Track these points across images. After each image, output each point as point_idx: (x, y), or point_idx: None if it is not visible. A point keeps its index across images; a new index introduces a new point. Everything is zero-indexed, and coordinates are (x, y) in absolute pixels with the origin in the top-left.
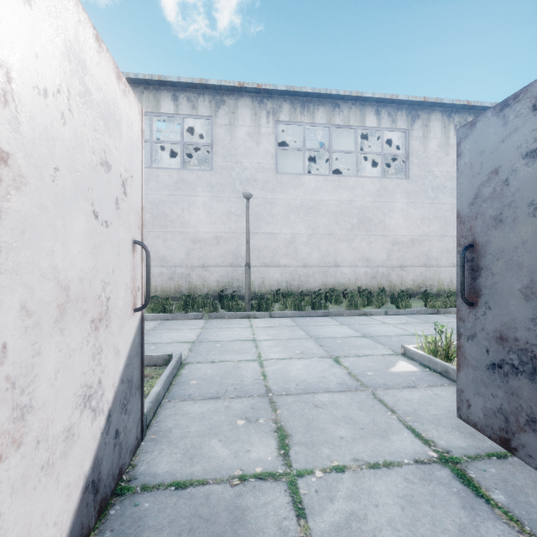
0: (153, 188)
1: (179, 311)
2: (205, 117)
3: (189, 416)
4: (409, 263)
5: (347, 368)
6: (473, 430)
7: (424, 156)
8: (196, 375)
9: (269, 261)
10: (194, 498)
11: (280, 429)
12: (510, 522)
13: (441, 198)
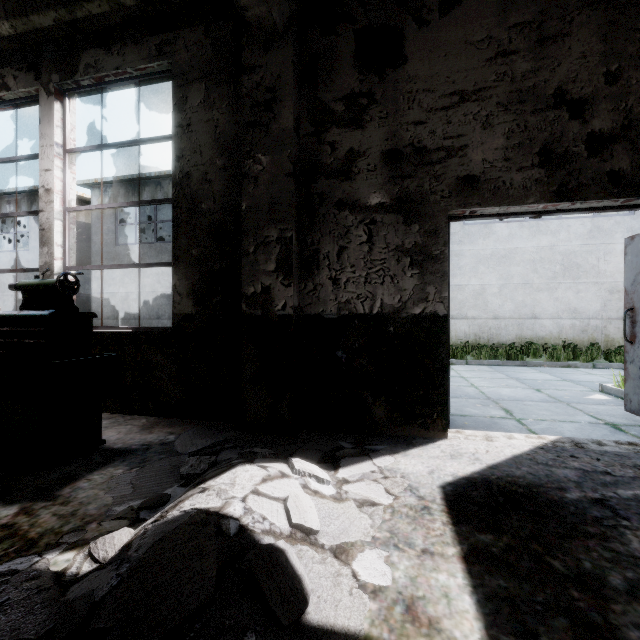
0: None
1: None
2: None
3: None
4: None
5: (547, 394)
6: (637, 420)
7: None
8: None
9: (456, 313)
10: (471, 418)
11: (504, 409)
12: (633, 436)
13: None
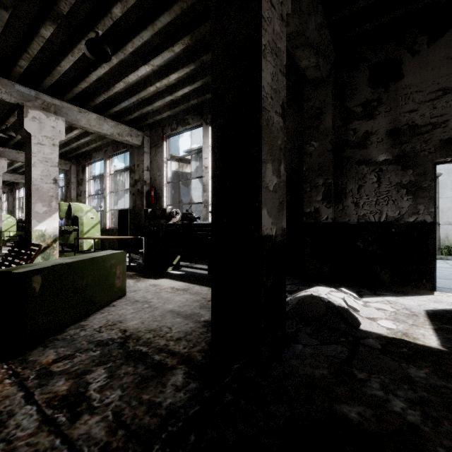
0: None
1: None
2: None
3: (437, 281)
4: None
5: None
6: None
7: None
8: None
9: None
10: None
11: None
12: None
13: None
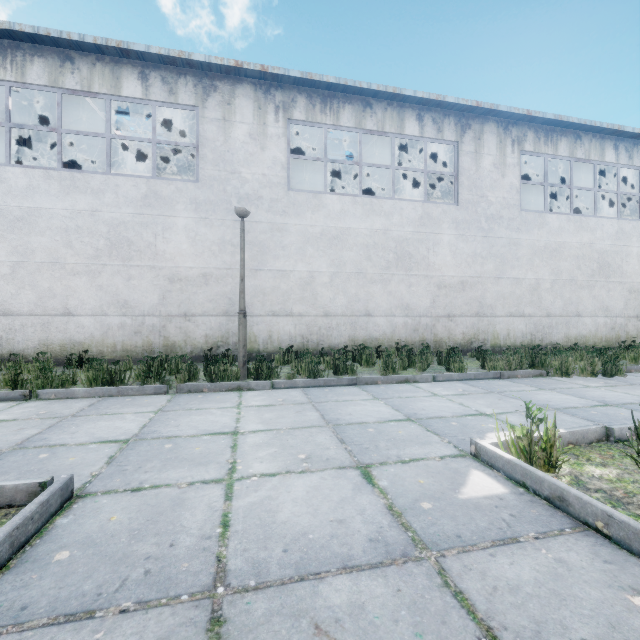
0: (111, 203)
1: (138, 381)
2: (189, 108)
3: None
4: (458, 311)
5: (386, 494)
6: None
7: (476, 177)
8: (82, 531)
9: (279, 308)
10: None
11: None
12: None
13: (497, 230)
